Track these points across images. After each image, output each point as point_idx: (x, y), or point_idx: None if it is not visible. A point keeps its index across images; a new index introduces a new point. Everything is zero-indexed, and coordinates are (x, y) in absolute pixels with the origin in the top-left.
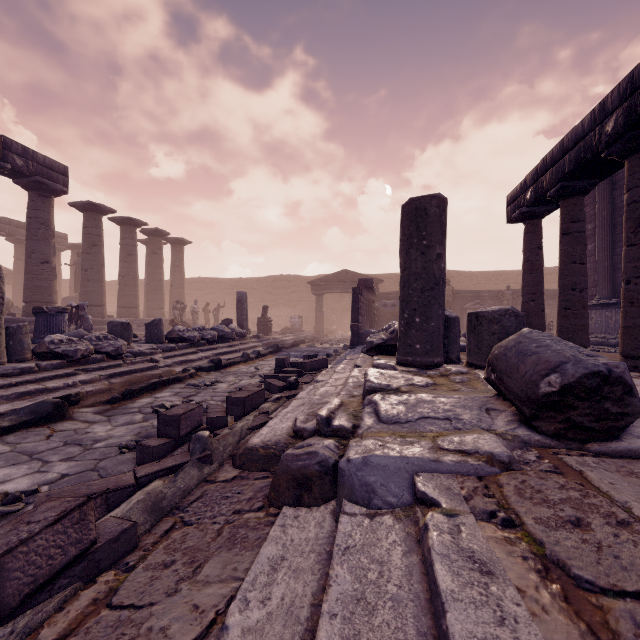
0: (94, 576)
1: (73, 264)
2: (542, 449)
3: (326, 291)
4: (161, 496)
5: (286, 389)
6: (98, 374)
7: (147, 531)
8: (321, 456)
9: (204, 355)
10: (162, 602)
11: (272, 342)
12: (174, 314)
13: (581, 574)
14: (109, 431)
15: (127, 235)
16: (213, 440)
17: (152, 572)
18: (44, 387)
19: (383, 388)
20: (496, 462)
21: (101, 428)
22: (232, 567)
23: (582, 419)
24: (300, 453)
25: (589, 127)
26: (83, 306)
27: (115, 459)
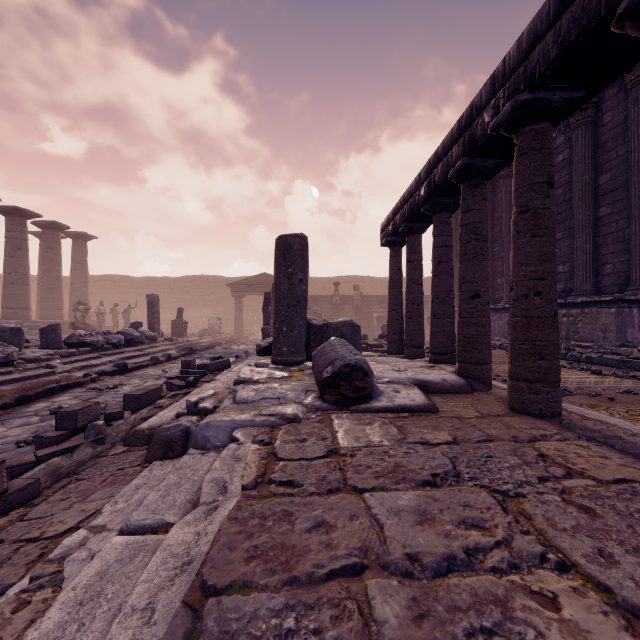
0: (7, 512)
1: None
2: (325, 412)
3: (246, 293)
4: (59, 466)
5: (185, 387)
6: None
7: (48, 487)
8: (183, 426)
9: (109, 360)
10: (60, 513)
11: (186, 345)
12: (75, 316)
13: (281, 456)
14: (4, 432)
15: (15, 227)
16: (107, 428)
17: (53, 504)
18: None
19: (246, 381)
20: (286, 418)
21: None
22: (111, 493)
23: (346, 392)
24: (170, 426)
25: (415, 188)
26: None
27: (14, 451)
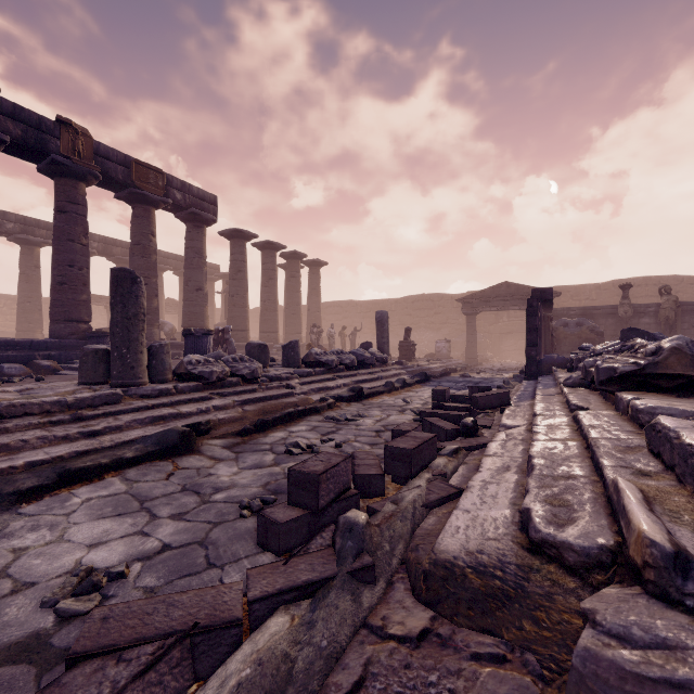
0: None
1: (223, 292)
2: None
3: (480, 309)
4: (284, 671)
5: (459, 435)
6: (232, 399)
7: None
8: None
9: (343, 382)
10: None
11: (417, 370)
12: (311, 338)
13: None
14: (234, 475)
15: (268, 259)
16: (372, 529)
17: None
18: (177, 412)
19: None
20: None
21: (226, 470)
22: None
23: None
24: (647, 673)
25: None
26: (228, 329)
27: (232, 527)
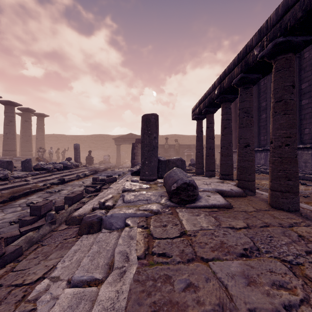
0: (4, 265)
1: None
2: (172, 207)
3: (122, 143)
4: (32, 237)
5: (95, 192)
6: None
7: (26, 250)
8: (98, 216)
9: (55, 176)
10: (33, 267)
11: (93, 169)
12: (38, 154)
13: (155, 236)
14: (3, 216)
15: (9, 110)
16: (57, 215)
17: (29, 260)
18: None
19: (128, 190)
20: (153, 212)
21: None
22: (60, 254)
23: (183, 197)
24: (91, 215)
25: (211, 90)
26: None
27: (8, 227)
